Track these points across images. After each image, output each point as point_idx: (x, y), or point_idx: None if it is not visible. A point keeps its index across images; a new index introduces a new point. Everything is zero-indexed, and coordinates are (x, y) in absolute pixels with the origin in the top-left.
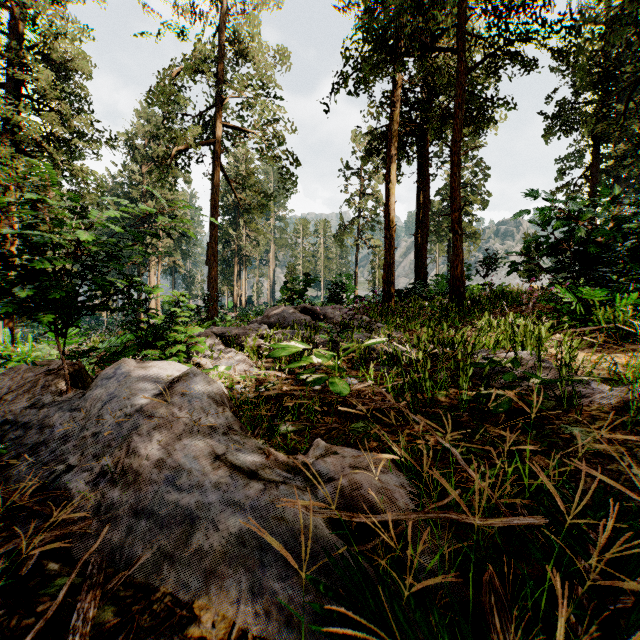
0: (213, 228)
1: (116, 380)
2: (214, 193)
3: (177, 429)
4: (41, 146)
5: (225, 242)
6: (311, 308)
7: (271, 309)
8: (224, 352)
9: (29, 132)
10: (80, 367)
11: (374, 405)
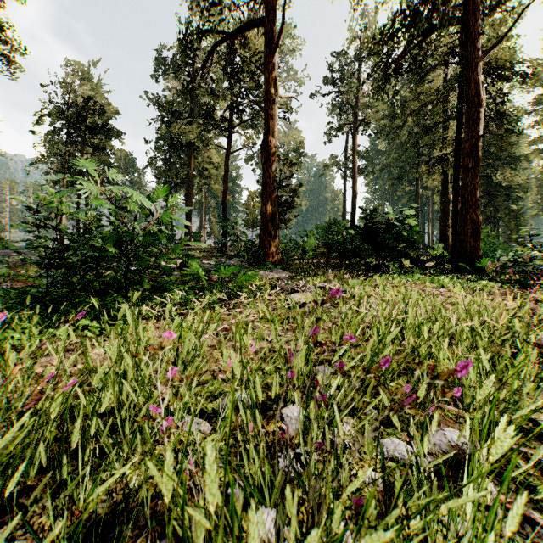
0: None
1: None
2: None
3: None
4: None
5: None
6: (19, 251)
7: (1, 251)
8: None
9: None
10: None
11: None
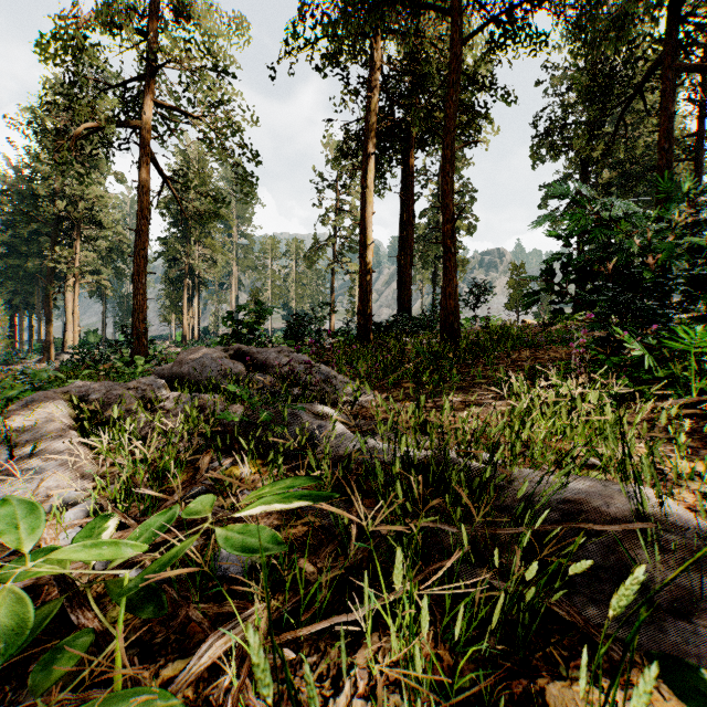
0: (140, 237)
1: None
2: (141, 191)
3: None
4: None
5: (171, 260)
6: (248, 350)
7: (188, 351)
8: (51, 440)
9: None
10: None
11: None
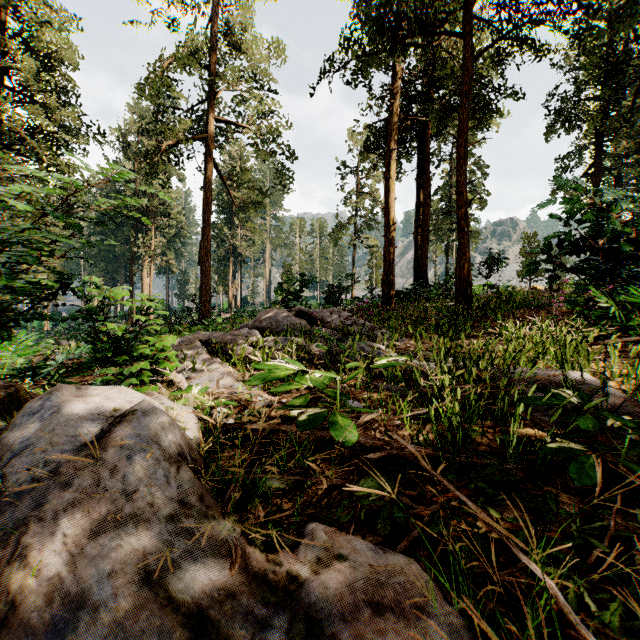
0: (206, 226)
1: (40, 418)
2: (207, 190)
3: (98, 511)
4: (24, 140)
5: (220, 241)
6: (307, 311)
7: (264, 312)
8: (208, 362)
9: (10, 124)
10: (21, 389)
11: (389, 451)
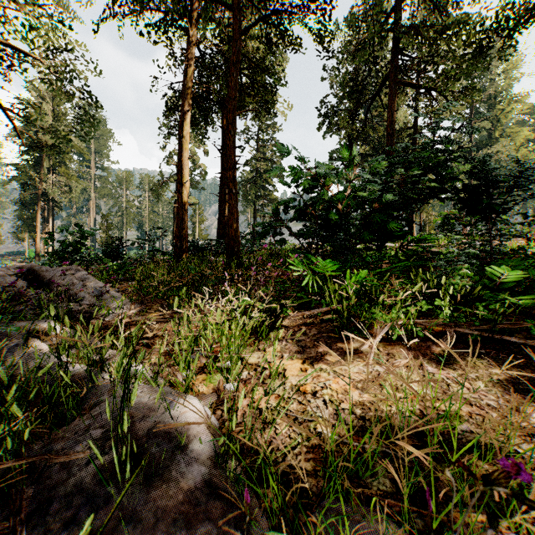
0: None
1: None
2: None
3: None
4: None
5: (24, 184)
6: (38, 269)
7: None
8: None
9: None
10: None
11: None
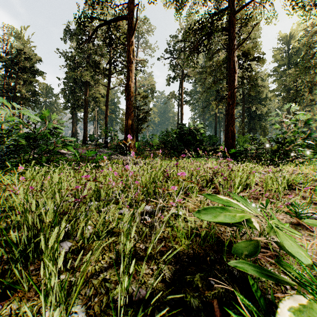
0: None
1: None
2: None
3: None
4: None
5: None
6: None
7: None
8: None
9: None
10: None
11: None
